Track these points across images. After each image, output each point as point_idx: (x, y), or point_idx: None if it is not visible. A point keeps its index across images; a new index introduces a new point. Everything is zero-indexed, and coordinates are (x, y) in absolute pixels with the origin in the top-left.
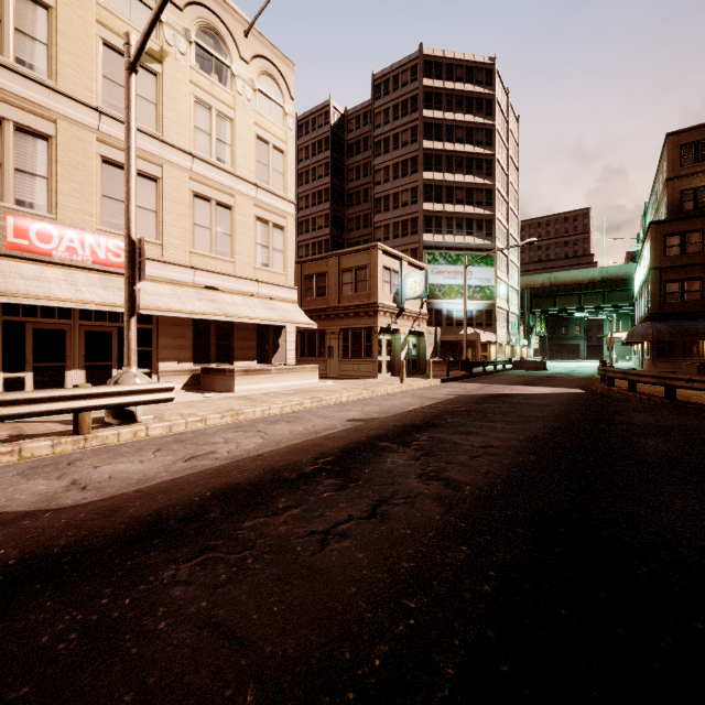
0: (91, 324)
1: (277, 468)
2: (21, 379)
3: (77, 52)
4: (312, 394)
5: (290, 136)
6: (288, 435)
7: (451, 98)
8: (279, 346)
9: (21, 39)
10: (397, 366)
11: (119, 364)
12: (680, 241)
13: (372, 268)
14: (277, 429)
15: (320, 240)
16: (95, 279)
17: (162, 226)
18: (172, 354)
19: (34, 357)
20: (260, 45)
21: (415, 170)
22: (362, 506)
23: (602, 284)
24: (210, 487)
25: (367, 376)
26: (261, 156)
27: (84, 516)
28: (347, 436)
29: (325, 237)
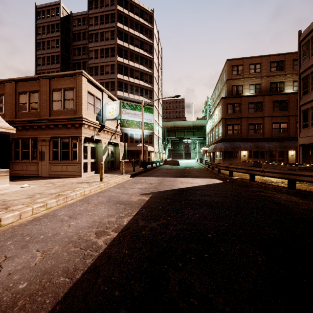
0: None
1: None
2: None
3: None
4: None
5: None
6: None
7: (132, 22)
8: None
9: None
10: (99, 166)
11: None
12: (232, 107)
13: (78, 90)
14: None
15: None
16: None
17: None
18: None
19: None
20: None
21: (113, 55)
22: None
23: (193, 128)
24: None
25: (73, 174)
26: None
27: None
28: None
29: None
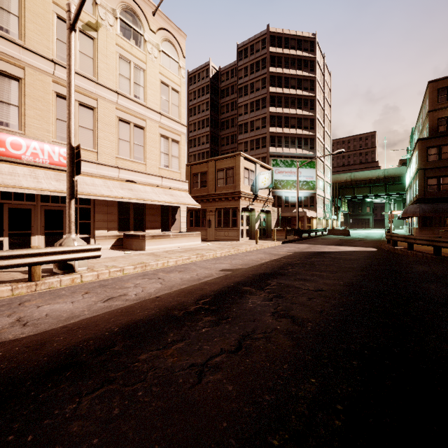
0: (49, 205)
1: (169, 308)
2: (0, 242)
3: (39, 22)
4: (197, 252)
5: (183, 81)
6: (179, 281)
7: (287, 60)
8: (175, 219)
9: (0, 12)
10: (253, 232)
11: None
12: (437, 151)
13: (237, 168)
14: (171, 276)
15: (203, 152)
16: (51, 174)
17: (97, 140)
18: (104, 225)
19: (9, 227)
20: (163, 21)
21: (264, 106)
22: (231, 340)
23: (384, 180)
24: (119, 323)
25: (233, 239)
26: (164, 95)
27: (18, 349)
28: (220, 282)
29: (206, 149)
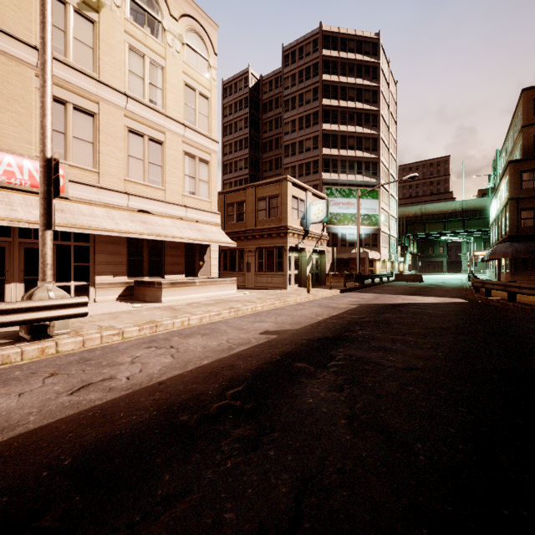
0: (31, 241)
1: (175, 406)
2: None
3: None
4: (230, 305)
5: (214, 85)
6: (199, 352)
7: (344, 65)
8: (204, 262)
9: None
10: (303, 278)
11: (58, 277)
12: (534, 176)
13: (283, 197)
14: (190, 343)
15: (240, 179)
16: (32, 200)
17: (99, 156)
18: (108, 268)
19: None
20: (188, 6)
21: (316, 122)
22: (281, 493)
23: (462, 214)
24: (77, 446)
25: (278, 287)
26: (189, 101)
27: None
28: (261, 354)
29: (245, 176)
